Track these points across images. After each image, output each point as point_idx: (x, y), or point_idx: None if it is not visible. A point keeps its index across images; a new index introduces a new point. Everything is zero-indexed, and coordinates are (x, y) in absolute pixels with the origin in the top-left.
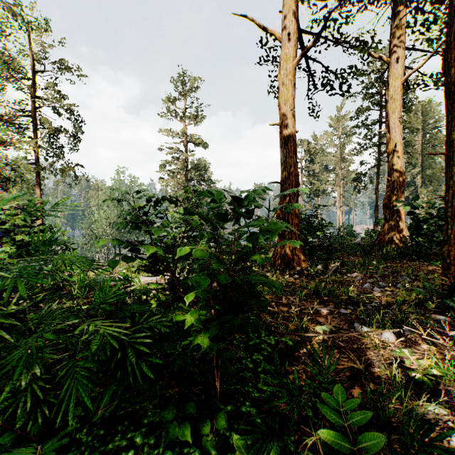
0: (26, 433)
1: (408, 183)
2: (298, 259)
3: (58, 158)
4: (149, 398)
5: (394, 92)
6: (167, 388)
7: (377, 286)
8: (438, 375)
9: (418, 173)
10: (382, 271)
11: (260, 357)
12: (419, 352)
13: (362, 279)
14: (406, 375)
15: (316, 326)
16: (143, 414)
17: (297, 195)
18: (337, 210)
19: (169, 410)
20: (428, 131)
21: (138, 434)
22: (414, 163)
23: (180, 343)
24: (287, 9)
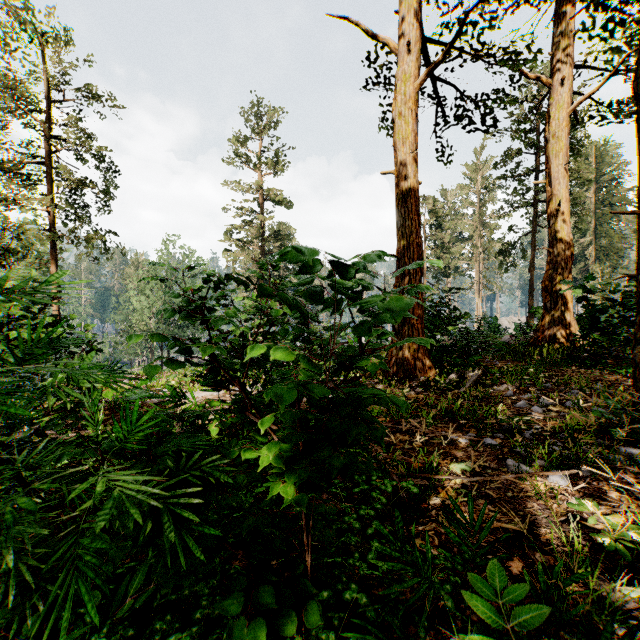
0: (15, 633)
1: (575, 257)
2: (422, 365)
3: (81, 222)
4: (205, 576)
5: (557, 127)
6: (232, 559)
7: (536, 405)
8: (639, 540)
9: (589, 243)
10: (542, 383)
11: (371, 513)
12: (605, 504)
13: (515, 394)
14: (588, 538)
15: (450, 464)
16: (195, 602)
17: (420, 274)
18: (475, 296)
19: (233, 601)
20: (603, 184)
21: (186, 637)
22: (584, 229)
23: (253, 489)
24: (406, 8)
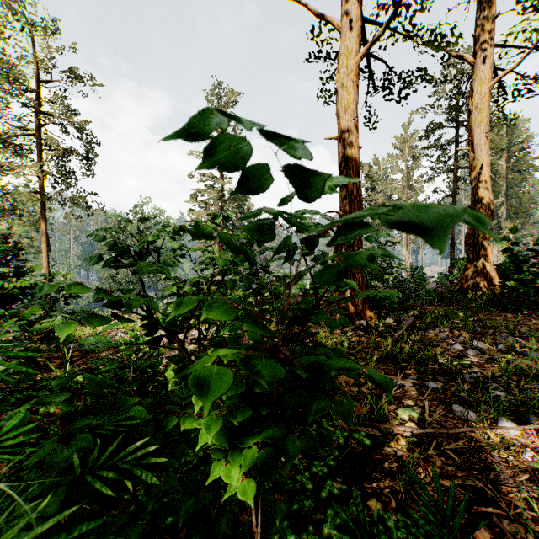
0: None
1: None
2: (362, 309)
3: (67, 186)
4: None
5: (479, 100)
6: None
7: (469, 347)
8: None
9: (501, 203)
10: (473, 327)
11: (323, 470)
12: None
13: (449, 337)
14: None
15: (397, 409)
16: None
17: None
18: (403, 249)
19: None
20: (513, 154)
21: None
22: (497, 191)
23: None
24: None
